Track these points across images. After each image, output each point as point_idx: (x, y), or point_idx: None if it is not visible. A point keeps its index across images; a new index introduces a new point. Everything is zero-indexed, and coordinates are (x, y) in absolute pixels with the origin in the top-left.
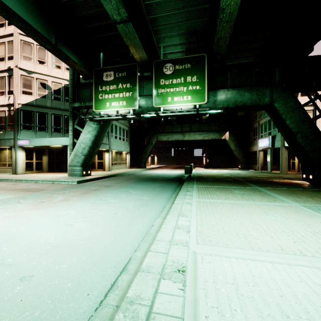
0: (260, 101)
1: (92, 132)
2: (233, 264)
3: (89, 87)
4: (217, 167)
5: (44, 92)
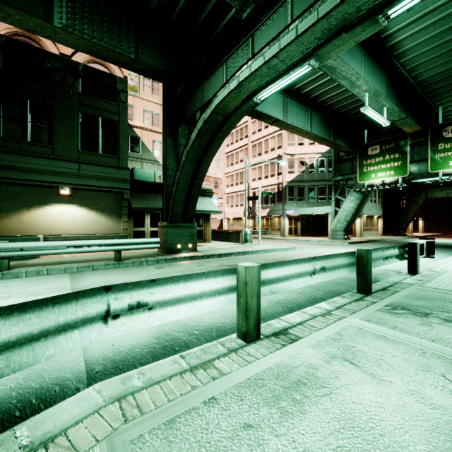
0: None
1: (355, 201)
2: None
3: (349, 160)
4: None
5: (302, 168)
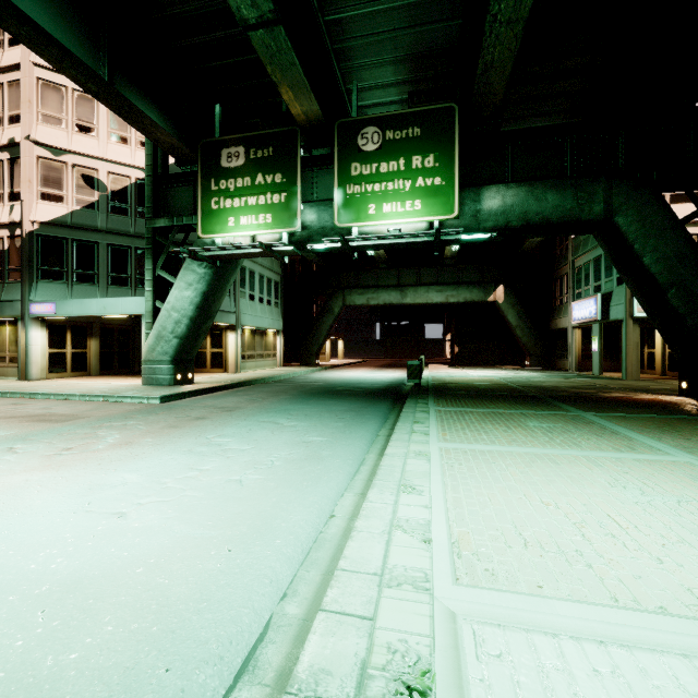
0: (582, 212)
1: (196, 284)
2: (572, 661)
3: (189, 183)
4: (478, 365)
5: (90, 195)
